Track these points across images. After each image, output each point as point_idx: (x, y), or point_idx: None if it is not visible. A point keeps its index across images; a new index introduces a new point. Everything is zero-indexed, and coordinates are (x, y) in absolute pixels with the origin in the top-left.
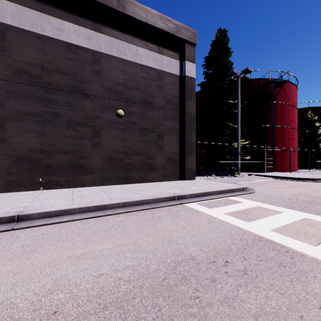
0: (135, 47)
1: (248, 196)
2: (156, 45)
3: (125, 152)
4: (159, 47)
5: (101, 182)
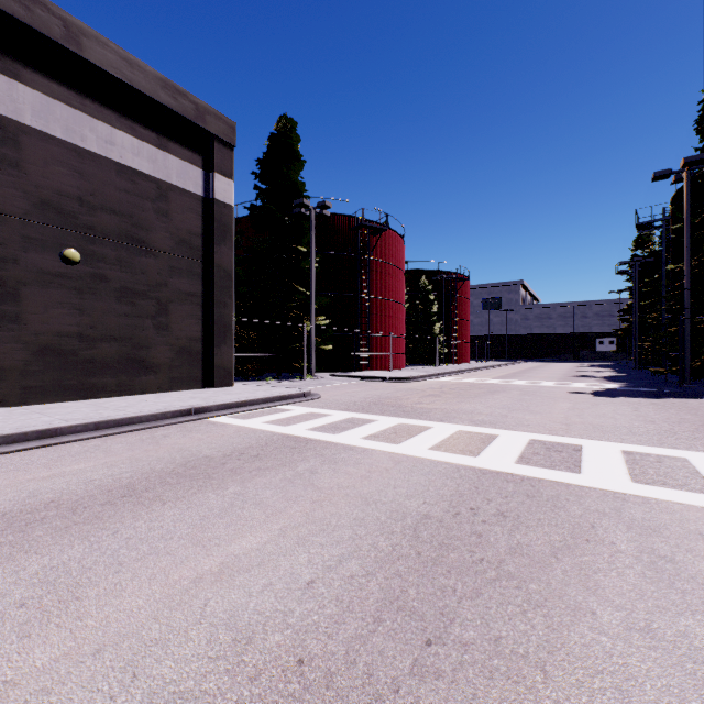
0: (108, 128)
1: (307, 404)
2: (154, 133)
3: (83, 335)
4: (162, 137)
5: (21, 398)
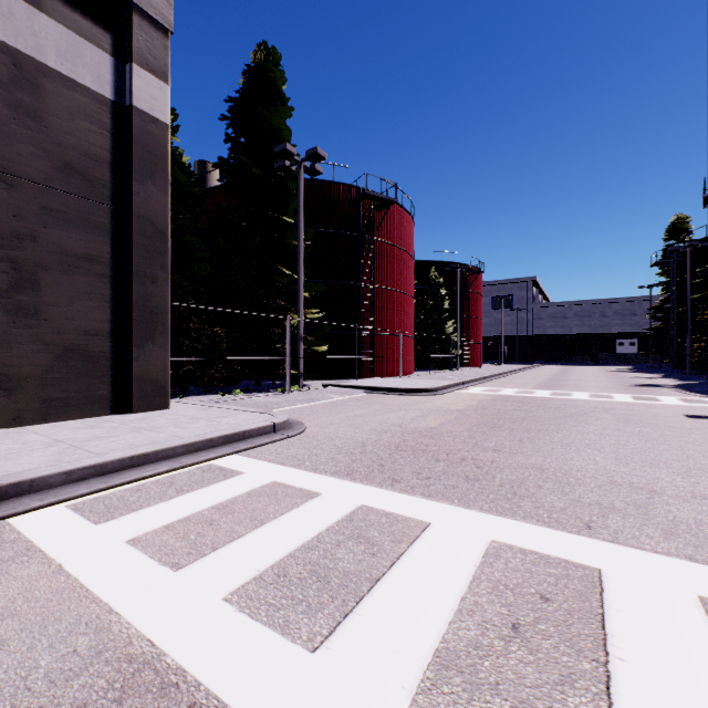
0: None
1: (275, 449)
2: None
3: None
4: None
5: None
